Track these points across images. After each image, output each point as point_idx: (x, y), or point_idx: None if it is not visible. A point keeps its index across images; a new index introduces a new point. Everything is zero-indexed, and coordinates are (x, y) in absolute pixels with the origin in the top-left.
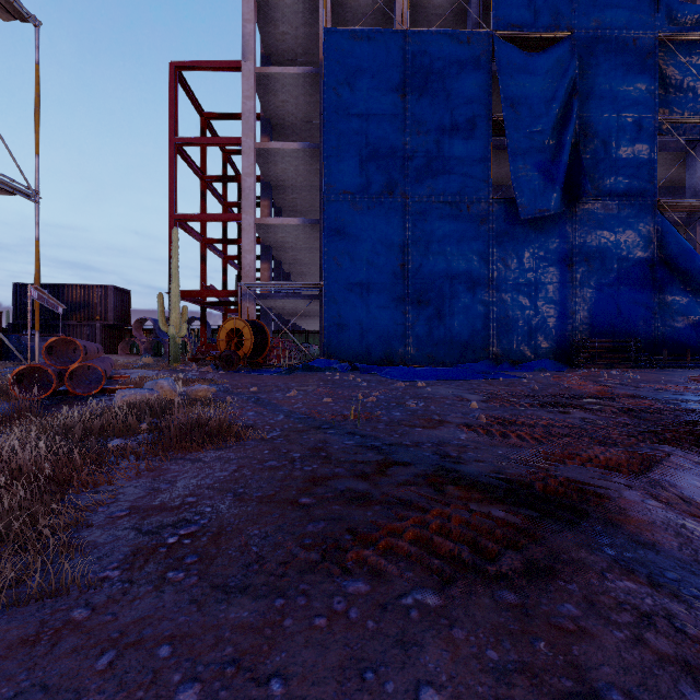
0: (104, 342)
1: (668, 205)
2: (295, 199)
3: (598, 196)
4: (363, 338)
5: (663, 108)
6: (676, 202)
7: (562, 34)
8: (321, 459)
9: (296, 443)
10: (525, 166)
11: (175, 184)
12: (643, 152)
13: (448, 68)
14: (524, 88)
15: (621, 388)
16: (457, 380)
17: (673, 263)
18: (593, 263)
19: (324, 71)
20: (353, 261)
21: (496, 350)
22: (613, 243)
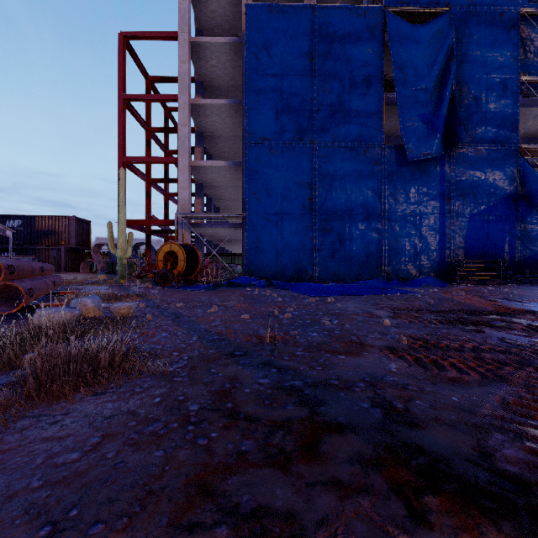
0: (68, 263)
1: (528, 150)
2: (223, 147)
3: (471, 142)
4: (278, 259)
5: (523, 71)
6: (534, 148)
7: (442, 9)
8: (224, 418)
9: (200, 382)
10: (411, 118)
11: (124, 132)
12: (508, 106)
13: (348, 36)
14: (410, 53)
15: (509, 303)
16: (360, 295)
17: (532, 197)
18: (467, 197)
19: (246, 39)
20: (270, 196)
21: (387, 269)
22: (483, 181)
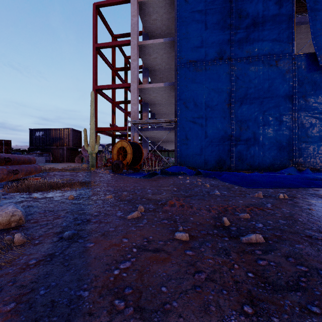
0: (68, 157)
1: None
2: (162, 78)
3: None
4: (202, 153)
5: None
6: None
7: None
8: None
9: None
10: None
11: (96, 70)
12: None
13: None
14: None
15: None
16: (304, 187)
17: None
18: None
19: None
20: (196, 104)
21: (298, 160)
22: None
